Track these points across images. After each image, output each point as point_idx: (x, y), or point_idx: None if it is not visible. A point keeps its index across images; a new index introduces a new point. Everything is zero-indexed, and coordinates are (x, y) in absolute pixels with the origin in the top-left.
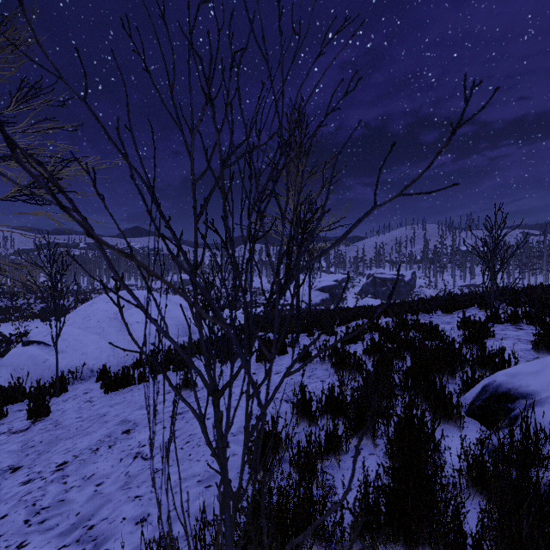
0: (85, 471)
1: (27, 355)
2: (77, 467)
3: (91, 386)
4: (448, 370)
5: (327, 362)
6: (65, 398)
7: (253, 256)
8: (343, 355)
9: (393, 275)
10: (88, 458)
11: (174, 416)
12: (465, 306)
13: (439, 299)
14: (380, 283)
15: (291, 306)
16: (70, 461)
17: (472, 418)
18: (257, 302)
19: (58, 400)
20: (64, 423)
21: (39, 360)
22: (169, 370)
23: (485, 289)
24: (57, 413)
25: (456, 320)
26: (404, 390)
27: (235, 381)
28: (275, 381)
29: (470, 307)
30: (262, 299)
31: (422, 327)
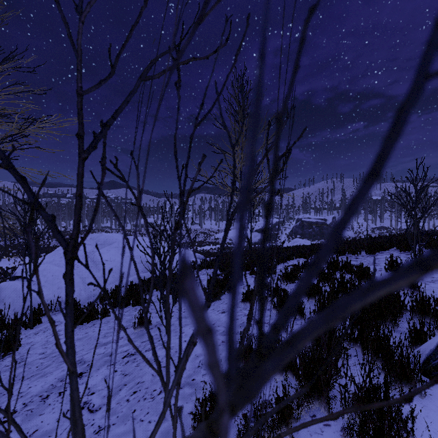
0: (29, 425)
1: (12, 288)
2: (23, 420)
3: (62, 318)
4: (390, 318)
5: (269, 301)
6: (37, 330)
7: (184, 219)
8: (285, 298)
9: (317, 219)
10: (36, 408)
11: (127, 357)
12: (386, 248)
13: (363, 242)
14: (307, 225)
15: (250, 313)
16: (17, 411)
17: (428, 378)
18: (207, 241)
19: (30, 332)
20: (27, 359)
21: (21, 293)
22: (129, 305)
23: (409, 234)
24: (26, 347)
25: (384, 263)
26: (363, 356)
27: (185, 319)
28: (221, 320)
29: (390, 248)
30: (211, 239)
31: (352, 268)
